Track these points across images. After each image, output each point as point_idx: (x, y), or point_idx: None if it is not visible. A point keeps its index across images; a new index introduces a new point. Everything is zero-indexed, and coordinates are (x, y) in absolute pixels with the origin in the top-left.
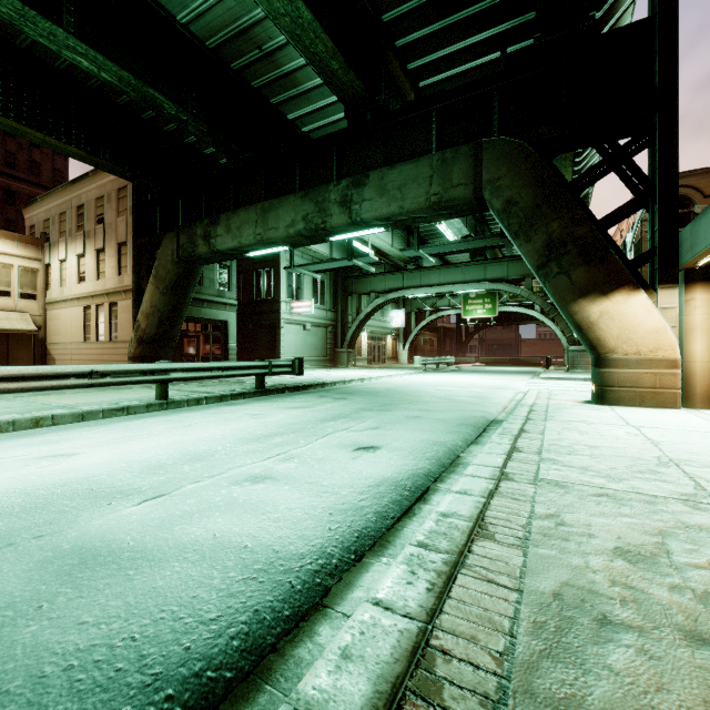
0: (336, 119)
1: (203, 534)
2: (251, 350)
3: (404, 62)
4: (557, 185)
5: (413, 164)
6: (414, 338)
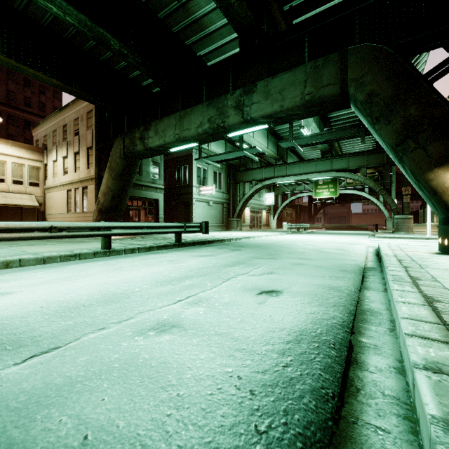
0: (231, 54)
1: (69, 433)
2: (173, 218)
3: (281, 5)
4: (414, 77)
5: (291, 73)
6: (280, 212)
